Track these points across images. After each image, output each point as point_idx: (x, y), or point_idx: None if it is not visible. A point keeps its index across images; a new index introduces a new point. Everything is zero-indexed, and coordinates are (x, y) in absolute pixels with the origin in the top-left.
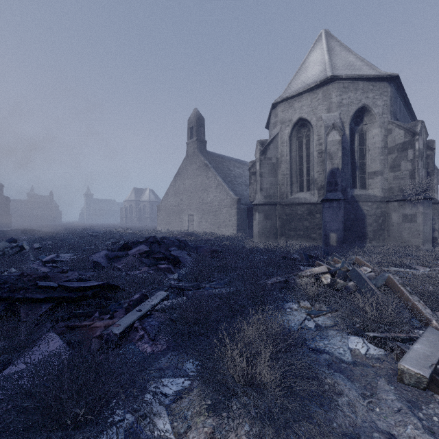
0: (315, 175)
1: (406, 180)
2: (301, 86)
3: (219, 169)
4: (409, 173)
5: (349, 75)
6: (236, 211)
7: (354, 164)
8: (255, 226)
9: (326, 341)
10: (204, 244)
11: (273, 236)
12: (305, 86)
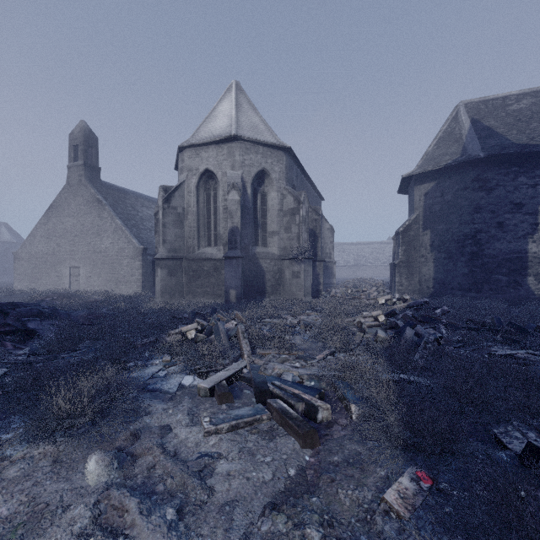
0: (221, 230)
1: (295, 241)
2: (208, 135)
3: (119, 207)
4: (296, 235)
5: (250, 138)
6: (142, 264)
7: (257, 222)
8: (157, 284)
9: (164, 382)
10: (83, 308)
11: (179, 294)
12: (212, 137)
